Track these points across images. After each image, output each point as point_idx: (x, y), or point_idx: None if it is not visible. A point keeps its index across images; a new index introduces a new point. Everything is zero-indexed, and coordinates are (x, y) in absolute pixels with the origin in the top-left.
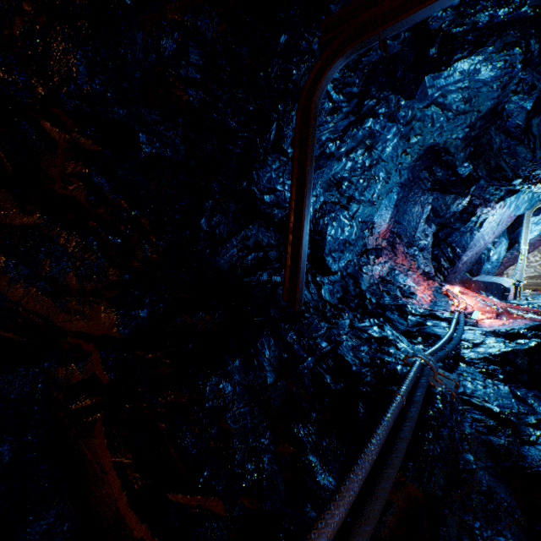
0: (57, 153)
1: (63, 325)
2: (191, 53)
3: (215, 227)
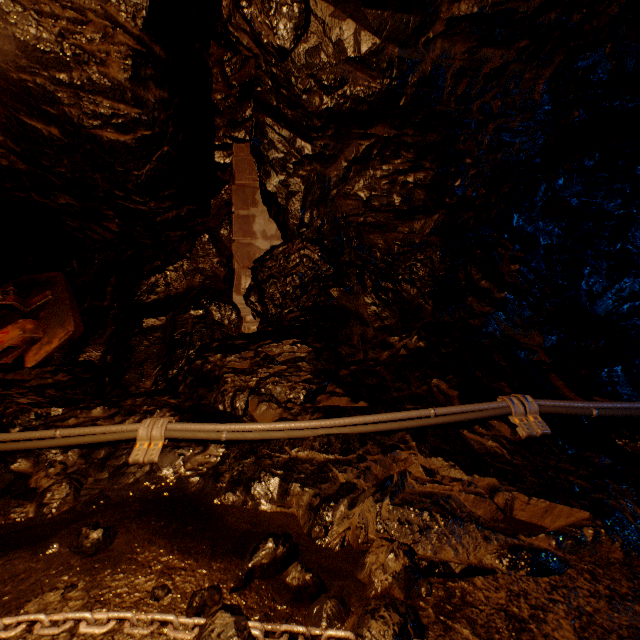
0: (503, 262)
1: (518, 340)
2: (575, 179)
3: (592, 286)
